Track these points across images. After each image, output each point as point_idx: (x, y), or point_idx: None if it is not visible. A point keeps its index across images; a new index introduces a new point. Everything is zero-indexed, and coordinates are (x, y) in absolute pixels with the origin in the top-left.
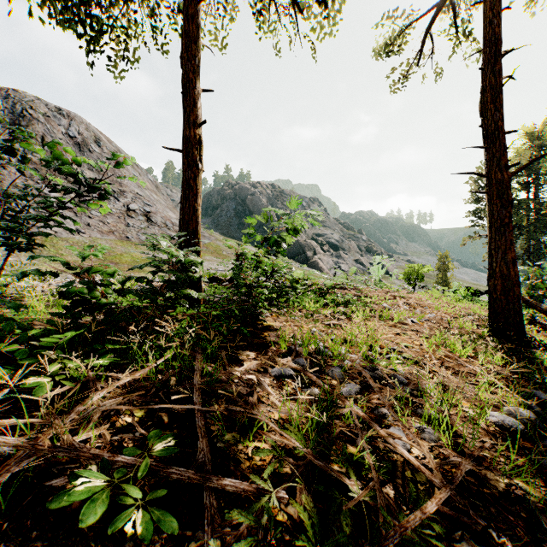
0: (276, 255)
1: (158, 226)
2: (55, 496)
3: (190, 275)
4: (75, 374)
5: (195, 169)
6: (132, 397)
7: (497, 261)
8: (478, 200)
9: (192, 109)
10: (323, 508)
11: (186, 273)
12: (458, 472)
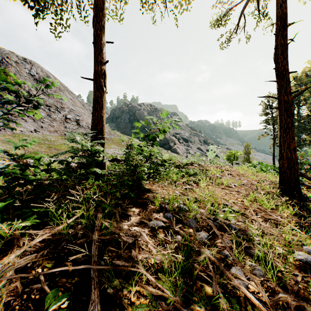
0: (152, 145)
1: (84, 128)
2: None
3: (95, 159)
4: (4, 234)
5: (101, 91)
6: (46, 250)
7: (284, 149)
8: (266, 114)
9: (99, 53)
10: None
11: (93, 158)
12: (288, 309)
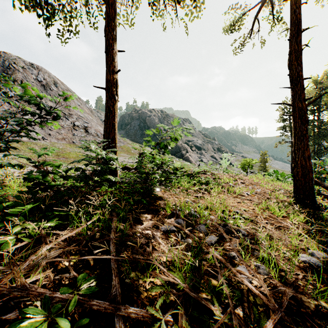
0: (164, 153)
1: (92, 135)
2: (8, 327)
3: (109, 166)
4: (32, 233)
5: (113, 100)
6: (69, 247)
7: (299, 157)
8: (284, 120)
9: (112, 63)
10: (196, 327)
11: (107, 165)
12: (285, 298)
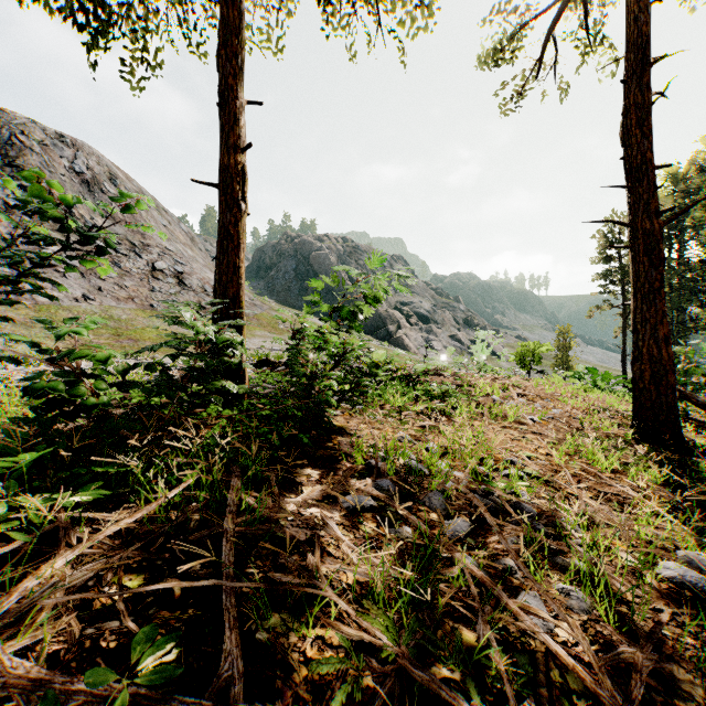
0: (349, 331)
1: (193, 292)
2: None
3: (225, 360)
4: (37, 519)
5: (236, 211)
6: (126, 553)
7: (645, 339)
8: (608, 259)
9: (232, 127)
10: None
11: (220, 358)
12: (637, 676)
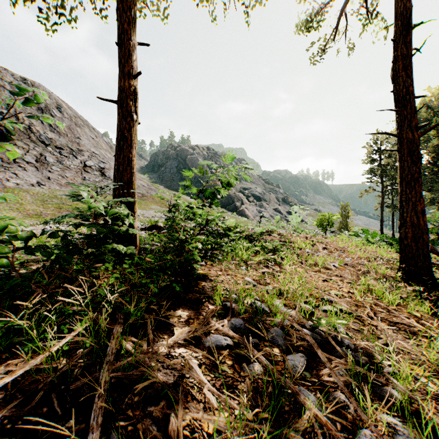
0: (211, 206)
1: (111, 180)
2: None
3: (115, 229)
4: None
5: (129, 120)
6: (1, 413)
7: (408, 212)
8: (372, 161)
9: (127, 60)
10: None
11: (111, 227)
12: None
